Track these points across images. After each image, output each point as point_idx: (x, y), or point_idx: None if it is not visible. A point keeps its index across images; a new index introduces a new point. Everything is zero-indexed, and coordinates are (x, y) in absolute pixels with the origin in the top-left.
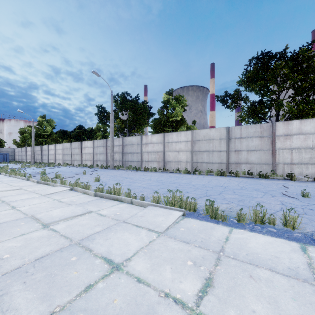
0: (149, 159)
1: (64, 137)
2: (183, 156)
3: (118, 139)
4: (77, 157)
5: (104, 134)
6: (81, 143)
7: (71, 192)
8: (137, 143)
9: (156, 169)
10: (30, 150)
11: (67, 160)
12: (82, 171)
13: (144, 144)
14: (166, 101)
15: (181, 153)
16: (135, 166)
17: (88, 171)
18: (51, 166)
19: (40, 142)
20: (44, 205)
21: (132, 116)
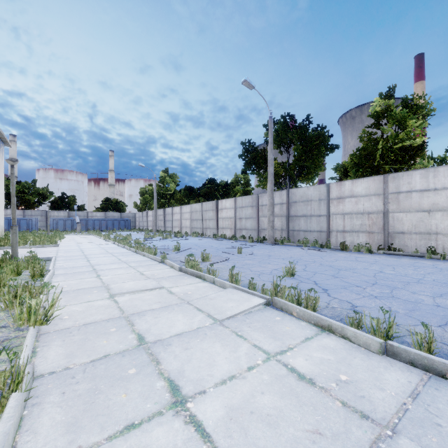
0: (347, 227)
1: (190, 196)
2: (444, 222)
3: (280, 193)
4: (210, 223)
5: (245, 188)
6: (217, 203)
7: (276, 315)
8: (317, 199)
9: (370, 248)
10: (151, 215)
11: (196, 228)
12: (227, 245)
13: (334, 200)
14: (382, 111)
15: (438, 215)
16: (316, 240)
17: (237, 246)
18: (179, 236)
19: (162, 205)
20: (267, 403)
21: (299, 153)
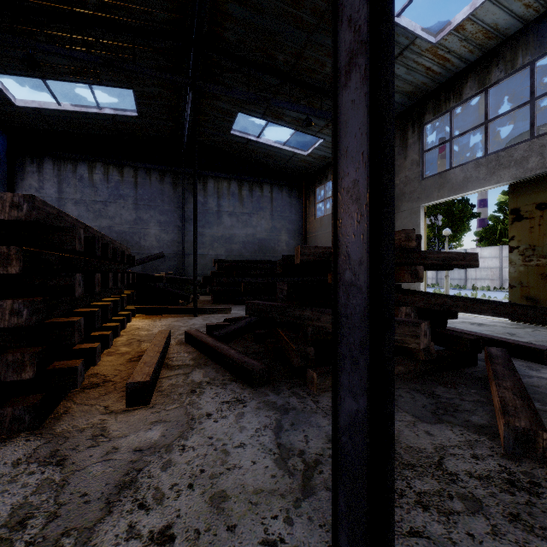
0: (478, 276)
1: None
2: None
3: None
4: None
5: None
6: None
7: None
8: None
9: (489, 288)
10: None
11: None
12: None
13: None
14: (502, 205)
15: None
16: (457, 285)
17: None
18: None
19: None
20: None
21: (446, 222)
